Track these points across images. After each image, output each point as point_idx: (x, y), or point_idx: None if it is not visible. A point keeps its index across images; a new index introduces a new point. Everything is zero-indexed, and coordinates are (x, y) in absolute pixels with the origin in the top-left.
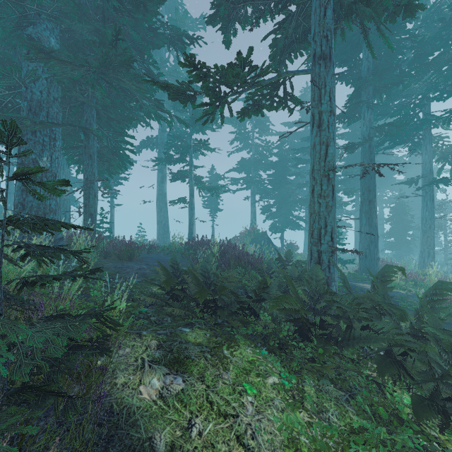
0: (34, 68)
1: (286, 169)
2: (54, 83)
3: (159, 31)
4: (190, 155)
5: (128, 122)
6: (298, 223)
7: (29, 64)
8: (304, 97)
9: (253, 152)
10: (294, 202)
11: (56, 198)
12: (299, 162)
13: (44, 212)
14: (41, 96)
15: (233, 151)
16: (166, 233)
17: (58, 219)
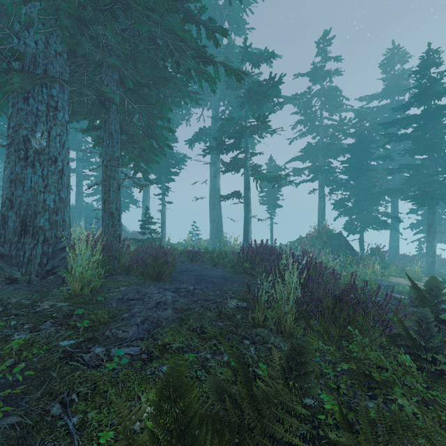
0: (28, 10)
1: (366, 152)
2: (57, 32)
3: (211, 6)
4: (245, 139)
5: (160, 85)
6: (386, 221)
7: (22, 6)
8: (390, 61)
9: (322, 136)
10: (381, 193)
11: (59, 192)
12: (391, 138)
13: (34, 211)
14: (36, 48)
15: (295, 137)
16: (219, 232)
17: (64, 221)
